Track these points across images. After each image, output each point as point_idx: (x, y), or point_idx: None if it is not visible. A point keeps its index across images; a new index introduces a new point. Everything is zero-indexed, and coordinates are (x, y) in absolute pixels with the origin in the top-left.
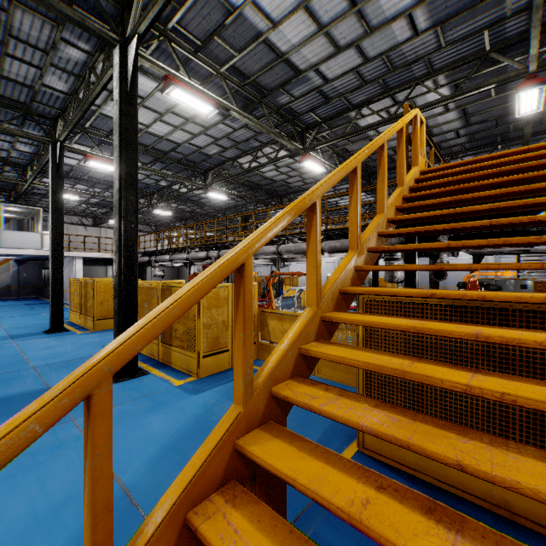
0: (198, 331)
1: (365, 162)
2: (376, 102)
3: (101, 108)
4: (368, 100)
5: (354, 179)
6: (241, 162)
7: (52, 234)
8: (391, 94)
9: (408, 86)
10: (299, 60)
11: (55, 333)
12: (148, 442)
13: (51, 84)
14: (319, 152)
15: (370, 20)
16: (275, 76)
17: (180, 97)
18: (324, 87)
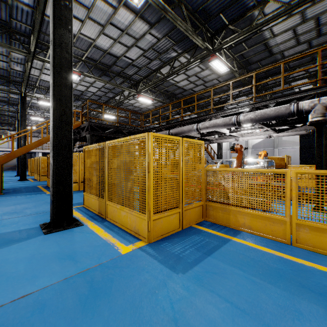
0: (40, 169)
1: (142, 112)
2: (118, 96)
3: (31, 101)
4: (114, 96)
5: (27, 136)
6: (94, 113)
7: (17, 143)
8: (117, 95)
9: (120, 93)
10: (80, 89)
11: (18, 176)
12: (11, 184)
13: (13, 96)
14: (113, 111)
15: (89, 82)
16: (77, 92)
17: (43, 103)
18: (95, 94)
